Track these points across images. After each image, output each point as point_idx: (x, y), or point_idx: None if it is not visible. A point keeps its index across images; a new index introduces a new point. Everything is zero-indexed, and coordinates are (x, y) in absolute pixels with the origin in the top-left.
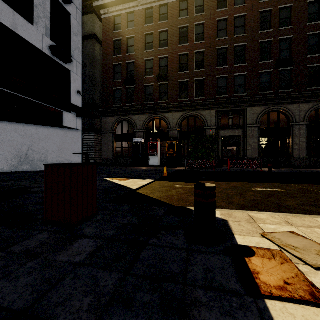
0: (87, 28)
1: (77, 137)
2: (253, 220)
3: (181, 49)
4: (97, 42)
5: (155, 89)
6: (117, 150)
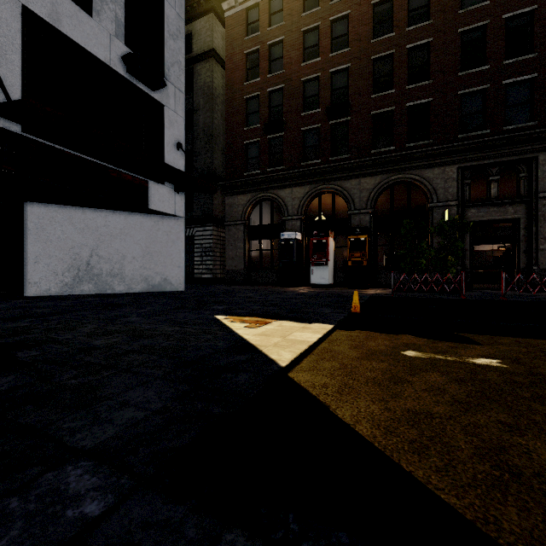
0: (200, 41)
1: (176, 230)
2: None
3: (377, 48)
4: (218, 63)
5: (323, 134)
6: (252, 255)
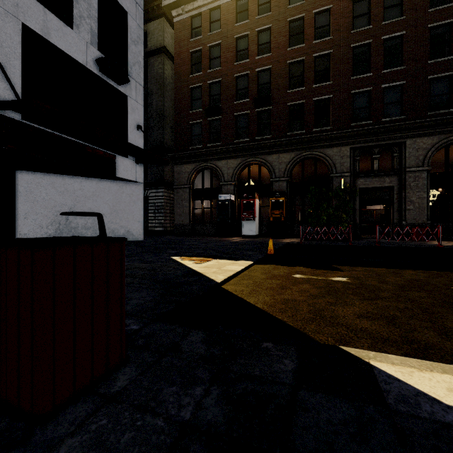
0: (154, 39)
1: (137, 193)
2: None
3: (292, 54)
4: (168, 58)
5: (251, 119)
6: (196, 212)
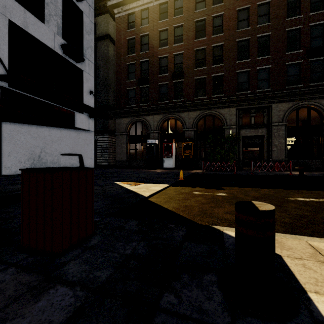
0: (101, 28)
1: (89, 138)
2: (322, 255)
3: (197, 44)
4: (111, 42)
5: (169, 87)
6: (131, 152)
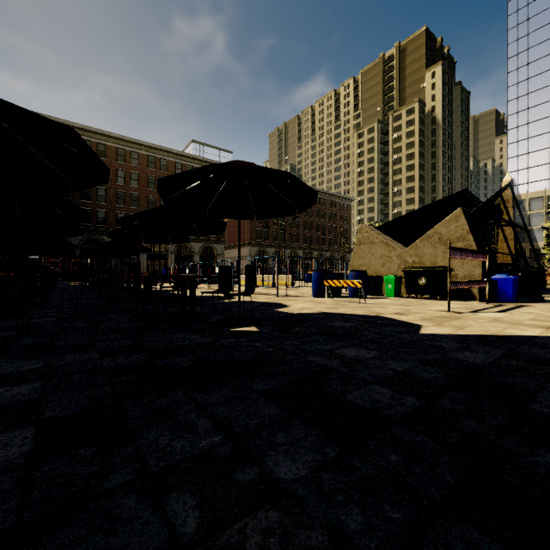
0: None
1: None
2: None
3: None
4: None
5: None
6: None
